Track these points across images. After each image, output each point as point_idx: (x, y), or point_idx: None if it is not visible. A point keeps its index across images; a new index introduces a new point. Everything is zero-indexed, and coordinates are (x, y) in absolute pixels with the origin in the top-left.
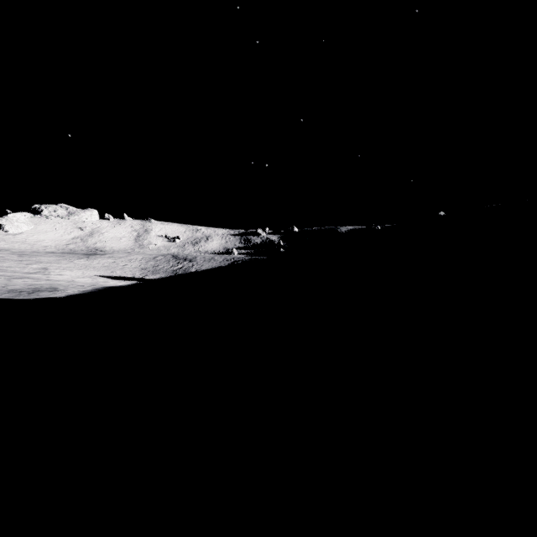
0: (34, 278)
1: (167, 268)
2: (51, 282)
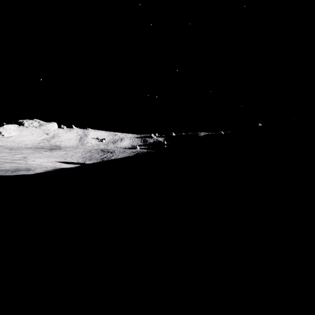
0: (18, 163)
1: (97, 157)
2: (27, 165)
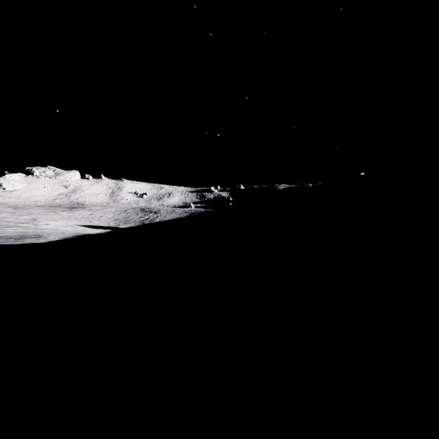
0: (24, 227)
1: (136, 219)
2: (38, 230)
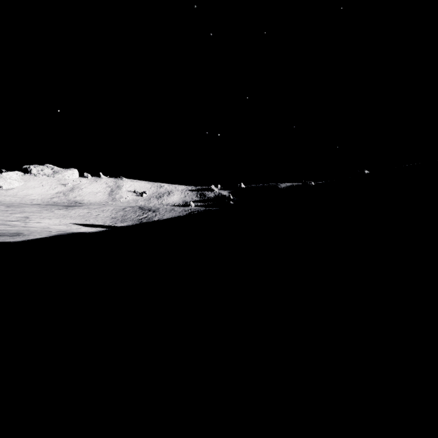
0: (11, 225)
1: (134, 218)
2: (24, 228)
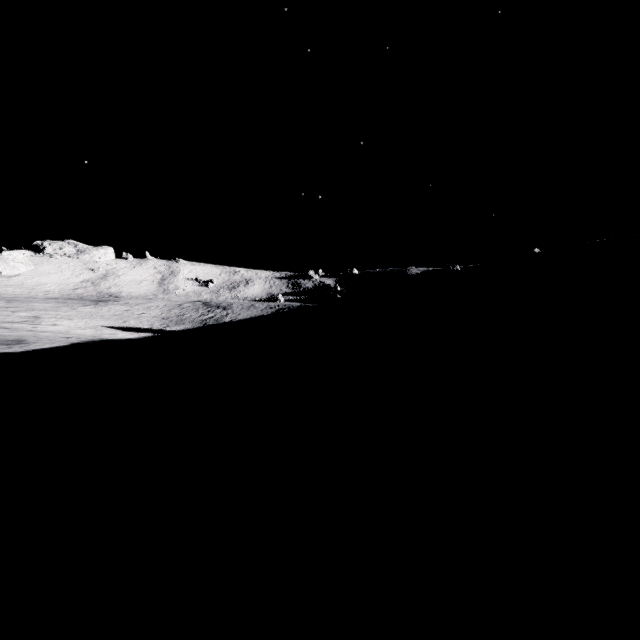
0: (11, 329)
1: (195, 318)
2: (31, 333)
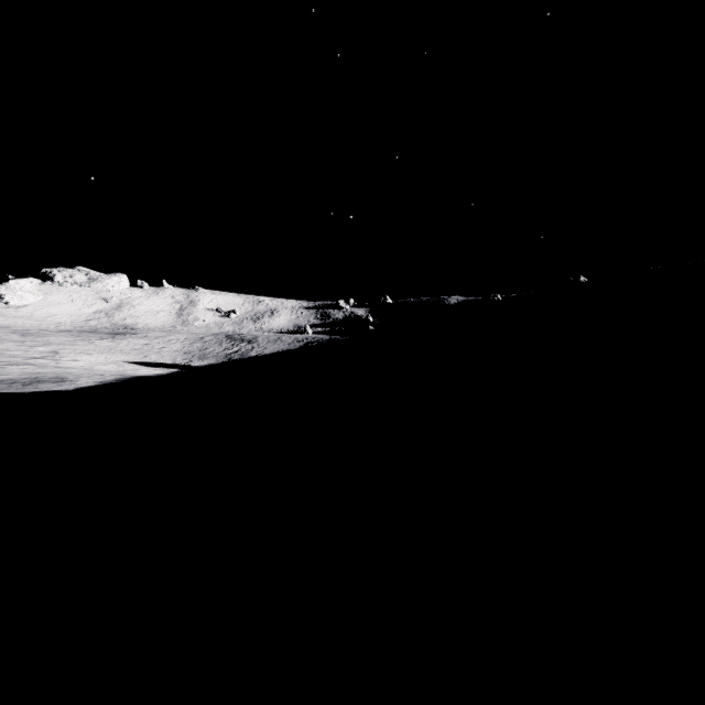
0: (38, 365)
1: (218, 352)
2: (60, 370)
